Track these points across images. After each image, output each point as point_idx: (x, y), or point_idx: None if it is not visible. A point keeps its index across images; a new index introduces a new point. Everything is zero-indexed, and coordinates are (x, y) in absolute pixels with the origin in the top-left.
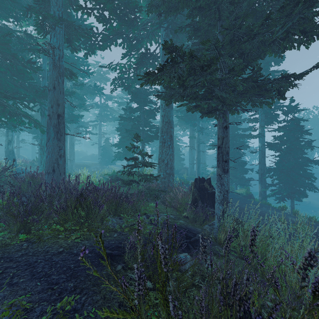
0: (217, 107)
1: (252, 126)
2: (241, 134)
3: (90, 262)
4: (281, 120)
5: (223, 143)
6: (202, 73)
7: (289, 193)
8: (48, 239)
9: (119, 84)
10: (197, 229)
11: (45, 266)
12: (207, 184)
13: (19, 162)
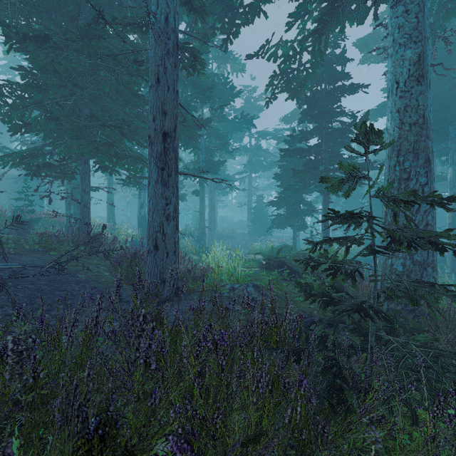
0: None
1: None
2: None
3: None
4: None
5: None
6: None
7: None
8: None
9: (281, 86)
10: None
11: None
12: None
13: None
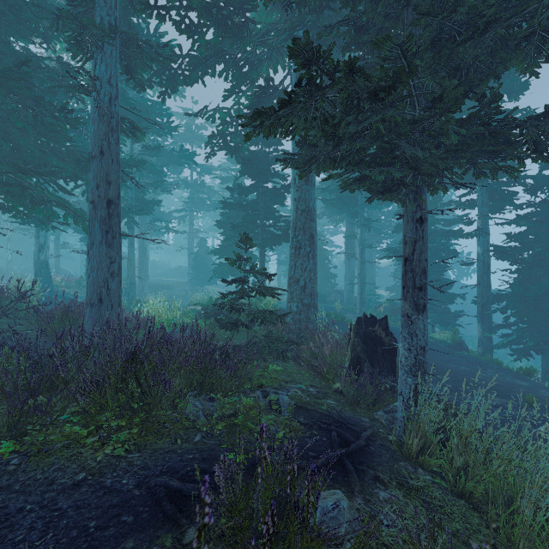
0: (403, 181)
1: (463, 216)
2: (443, 230)
3: (134, 514)
4: (522, 203)
5: (414, 251)
6: (375, 105)
7: (539, 343)
8: (63, 449)
9: (220, 145)
10: (362, 419)
11: (36, 524)
12: (381, 330)
13: (57, 281)
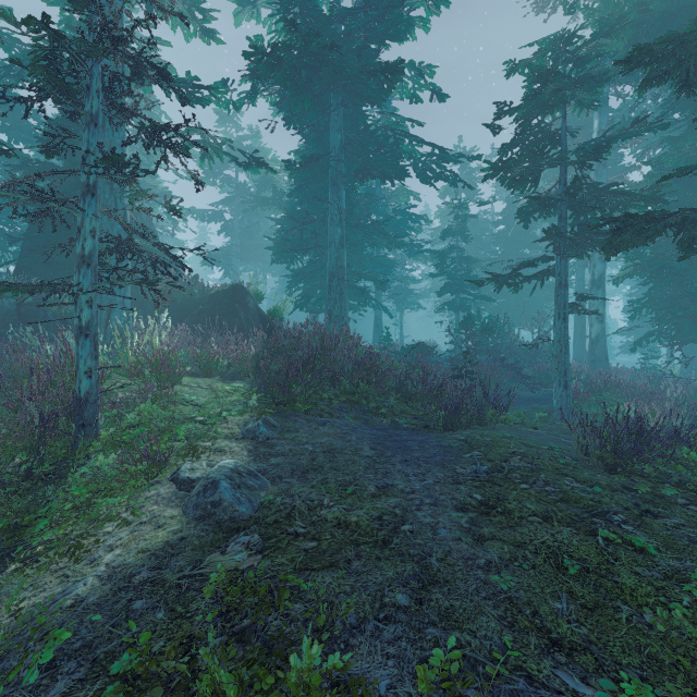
0: None
1: None
2: None
3: None
4: None
5: None
6: None
7: None
8: None
9: None
10: None
11: None
12: None
13: None
